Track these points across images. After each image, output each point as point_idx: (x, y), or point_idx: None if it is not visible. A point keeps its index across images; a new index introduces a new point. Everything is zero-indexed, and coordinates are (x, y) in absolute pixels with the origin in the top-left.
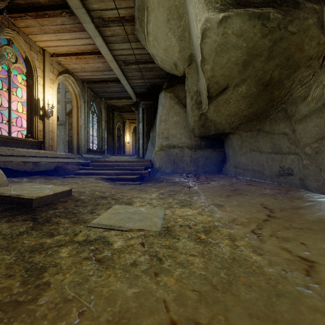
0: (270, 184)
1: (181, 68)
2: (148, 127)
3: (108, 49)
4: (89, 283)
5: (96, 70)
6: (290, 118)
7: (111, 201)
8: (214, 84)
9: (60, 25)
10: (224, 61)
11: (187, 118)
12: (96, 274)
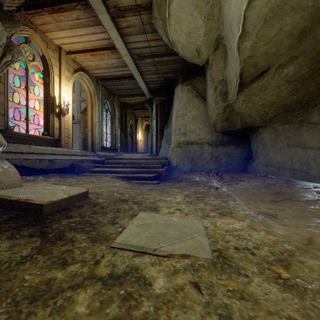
0: None
1: (204, 55)
2: (161, 124)
3: (123, 42)
4: None
5: (110, 67)
6: None
7: (133, 206)
8: (250, 67)
9: (75, 20)
10: (273, 32)
11: (208, 112)
12: None
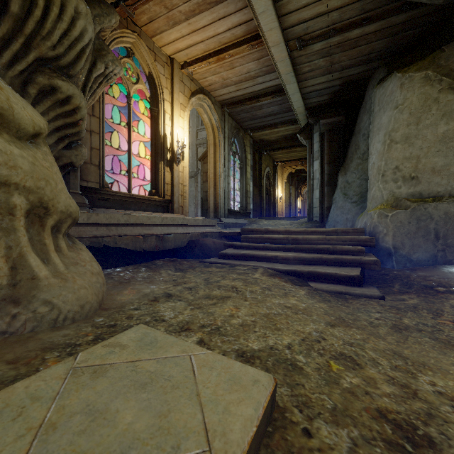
0: None
1: None
2: (332, 166)
3: (275, 15)
4: None
5: (243, 79)
6: None
7: None
8: None
9: None
10: None
11: None
12: None
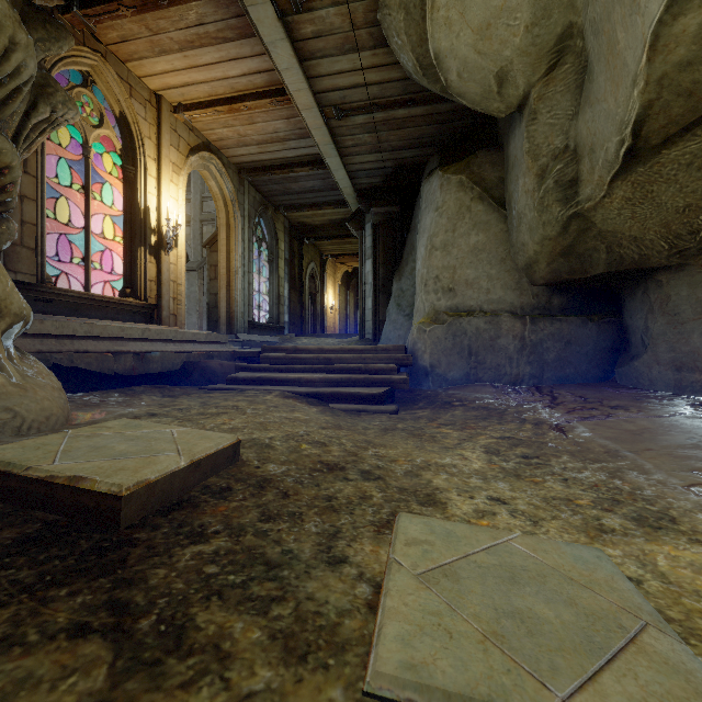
0: None
1: (517, 86)
2: (386, 269)
3: (304, 76)
4: None
5: (269, 140)
6: None
7: (367, 486)
8: (675, 99)
9: (194, 28)
10: None
11: (513, 235)
12: None
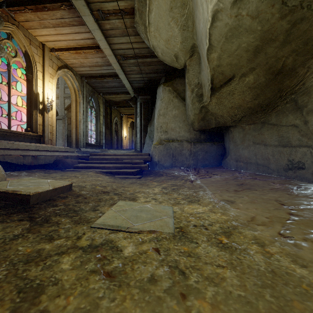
0: (277, 178)
1: (182, 60)
2: (145, 122)
3: (107, 43)
4: (100, 311)
5: (94, 65)
6: (300, 109)
7: (114, 196)
8: (219, 74)
9: (59, 19)
10: (234, 47)
11: (186, 112)
12: (107, 296)
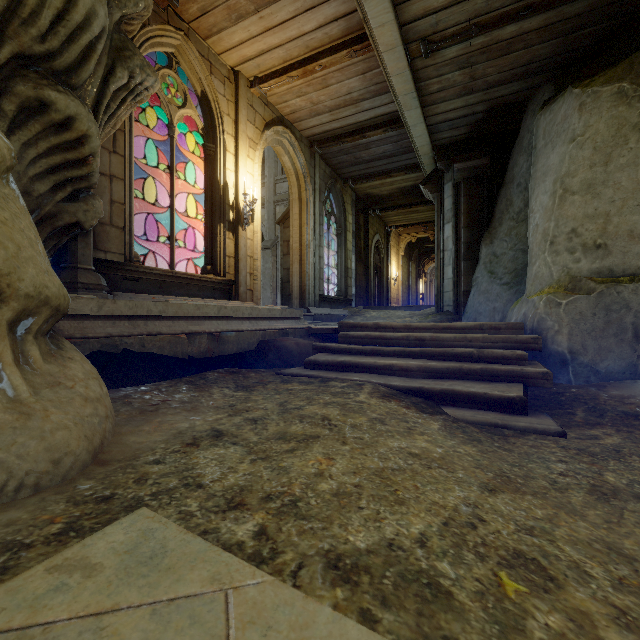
0: None
1: None
2: (471, 232)
3: (390, 2)
4: None
5: (342, 104)
6: None
7: None
8: None
9: None
10: None
11: None
12: None
